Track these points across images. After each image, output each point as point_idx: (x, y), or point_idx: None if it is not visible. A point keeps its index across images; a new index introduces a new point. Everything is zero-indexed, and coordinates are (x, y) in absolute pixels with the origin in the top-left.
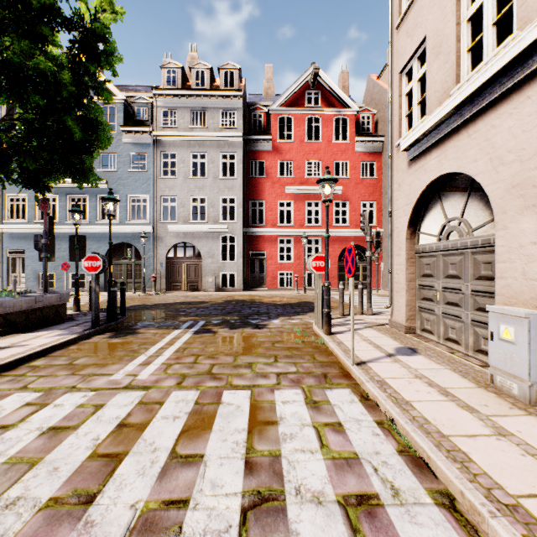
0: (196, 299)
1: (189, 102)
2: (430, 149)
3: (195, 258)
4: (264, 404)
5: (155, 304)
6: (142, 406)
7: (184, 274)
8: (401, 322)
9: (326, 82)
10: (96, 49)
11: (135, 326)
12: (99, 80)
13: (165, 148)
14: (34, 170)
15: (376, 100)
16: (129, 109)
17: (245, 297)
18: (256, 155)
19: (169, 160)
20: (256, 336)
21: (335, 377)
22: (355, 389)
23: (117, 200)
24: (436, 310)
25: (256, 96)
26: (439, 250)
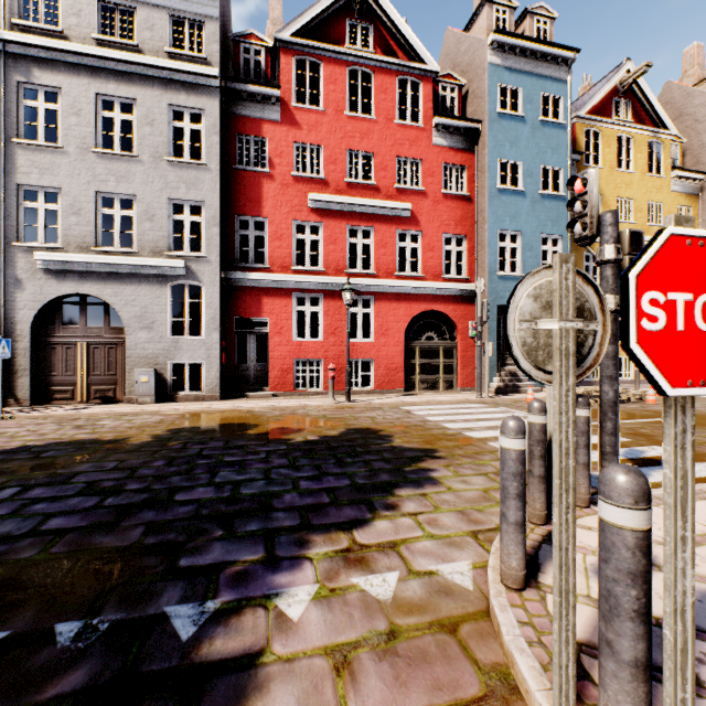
0: (80, 434)
1: None
2: None
3: (108, 329)
4: None
5: None
6: None
7: (80, 366)
8: None
9: (384, 8)
10: None
11: None
12: None
13: (30, 74)
14: None
15: (463, 64)
16: None
17: (219, 418)
18: (249, 126)
19: (42, 105)
20: None
21: None
22: None
23: None
24: None
25: None
26: None
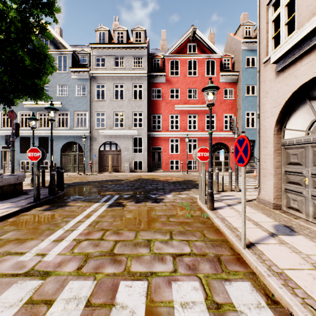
0: (116, 178)
1: (113, 52)
2: (300, 57)
3: (116, 151)
4: (161, 307)
5: (89, 181)
6: (27, 308)
7: (110, 161)
8: (268, 200)
9: (201, 37)
10: (40, 0)
11: (67, 200)
12: (57, 39)
13: (98, 81)
14: (1, 89)
15: (233, 49)
16: (76, 57)
17: (148, 176)
18: (155, 85)
19: (101, 89)
20: (154, 209)
21: (229, 263)
22: (255, 283)
23: (56, 109)
24: (305, 193)
25: (155, 50)
26: (308, 142)
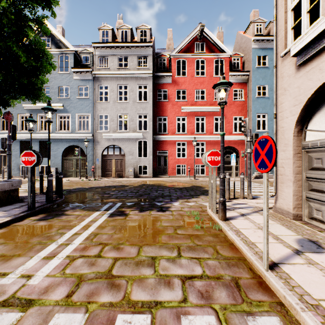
0: (120, 184)
1: (116, 51)
2: None
3: (120, 155)
4: None
5: (91, 187)
6: None
7: (113, 166)
8: (287, 209)
9: (209, 36)
10: None
11: (66, 208)
12: (58, 38)
13: (101, 82)
14: None
15: (243, 47)
16: (78, 57)
17: (154, 182)
18: (161, 86)
19: (104, 90)
20: (160, 219)
21: (249, 289)
22: (285, 318)
23: (53, 109)
24: None
25: (161, 50)
26: None
